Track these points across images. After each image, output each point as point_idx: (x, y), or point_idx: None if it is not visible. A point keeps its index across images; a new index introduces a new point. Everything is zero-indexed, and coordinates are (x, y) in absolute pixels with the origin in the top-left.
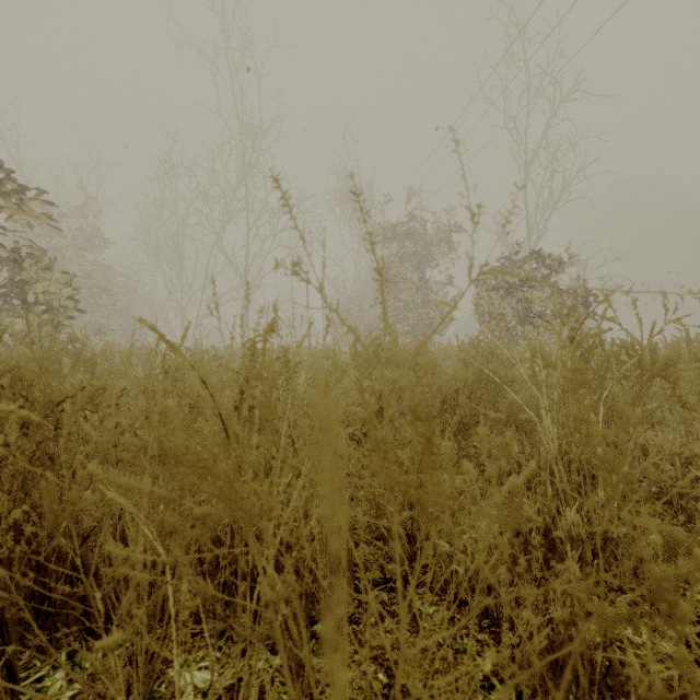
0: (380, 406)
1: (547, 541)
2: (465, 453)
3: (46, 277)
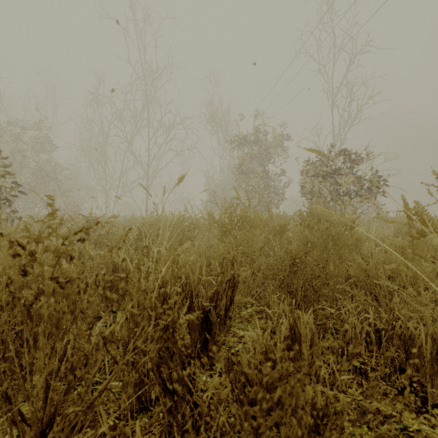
0: (231, 275)
1: None
2: (376, 390)
3: None
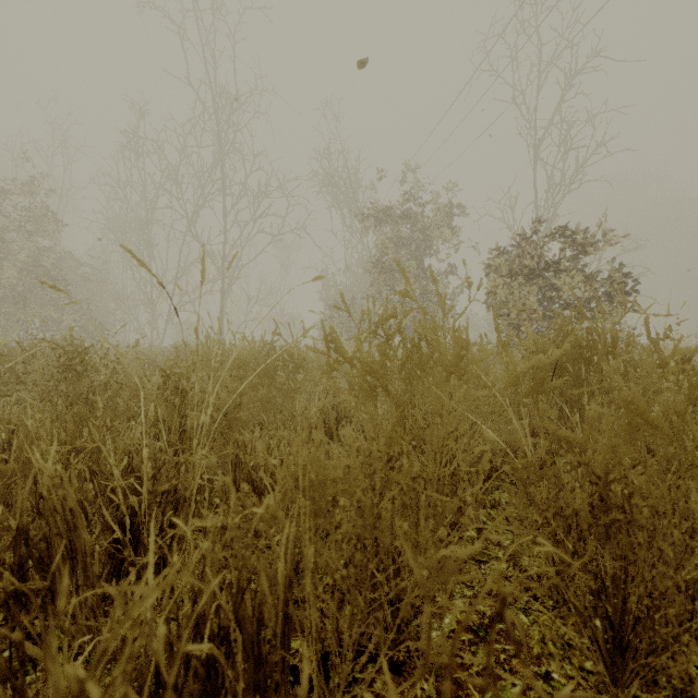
0: None
1: None
2: None
3: None
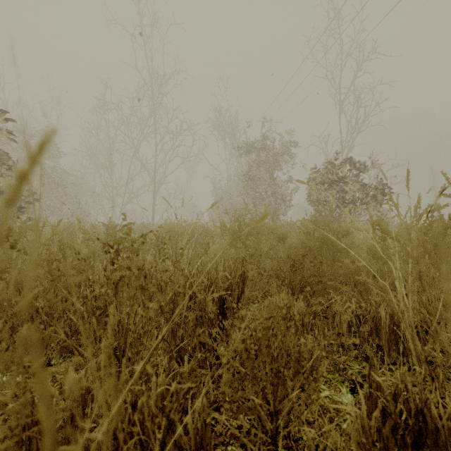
0: (242, 271)
1: (417, 424)
2: (326, 325)
3: (8, 173)
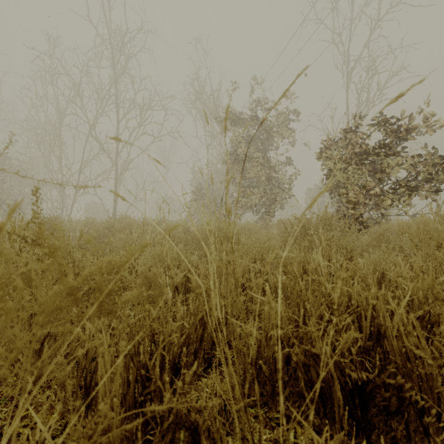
0: None
1: None
2: None
3: None
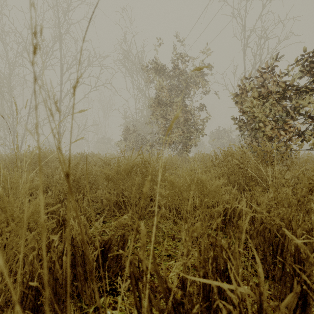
0: None
1: None
2: None
3: None
